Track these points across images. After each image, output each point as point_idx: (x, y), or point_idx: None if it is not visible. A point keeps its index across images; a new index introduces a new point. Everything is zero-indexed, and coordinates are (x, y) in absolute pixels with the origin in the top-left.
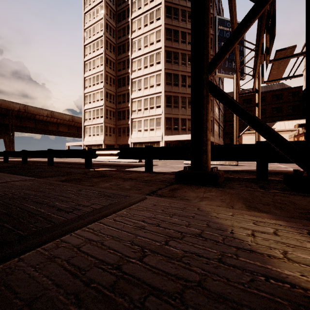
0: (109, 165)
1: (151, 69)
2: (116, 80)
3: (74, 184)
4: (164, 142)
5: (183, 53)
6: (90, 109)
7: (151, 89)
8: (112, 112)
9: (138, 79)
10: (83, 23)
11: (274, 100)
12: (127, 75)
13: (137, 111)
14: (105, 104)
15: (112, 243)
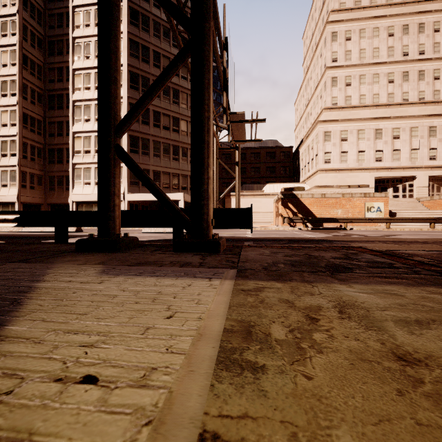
0: (13, 238)
1: None
2: (45, 97)
3: None
4: (128, 202)
5: None
6: None
7: None
8: (36, 148)
9: (85, 104)
10: None
11: (268, 158)
12: (67, 93)
13: (83, 153)
14: (22, 134)
15: None
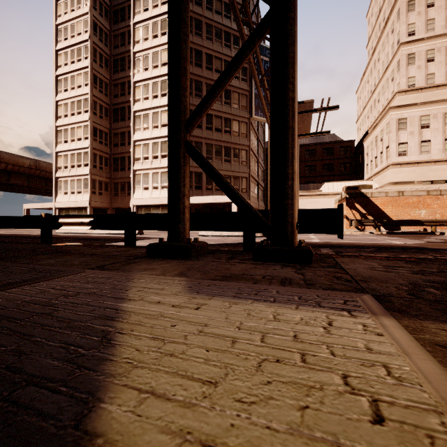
0: (87, 239)
1: (163, 101)
2: (110, 111)
3: (3, 262)
4: None
5: (209, 83)
6: (66, 151)
7: (164, 129)
8: (103, 158)
9: (144, 113)
10: (54, 16)
11: (325, 154)
12: (128, 105)
13: (142, 160)
14: (92, 146)
15: (2, 302)
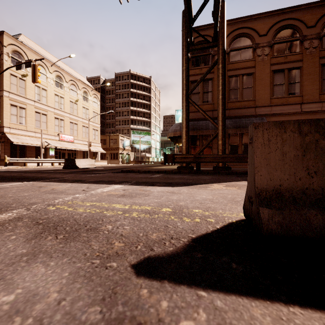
0: None
1: None
2: None
3: None
4: None
5: None
6: None
7: None
8: None
9: None
10: None
11: None
12: None
13: None
14: None
15: None
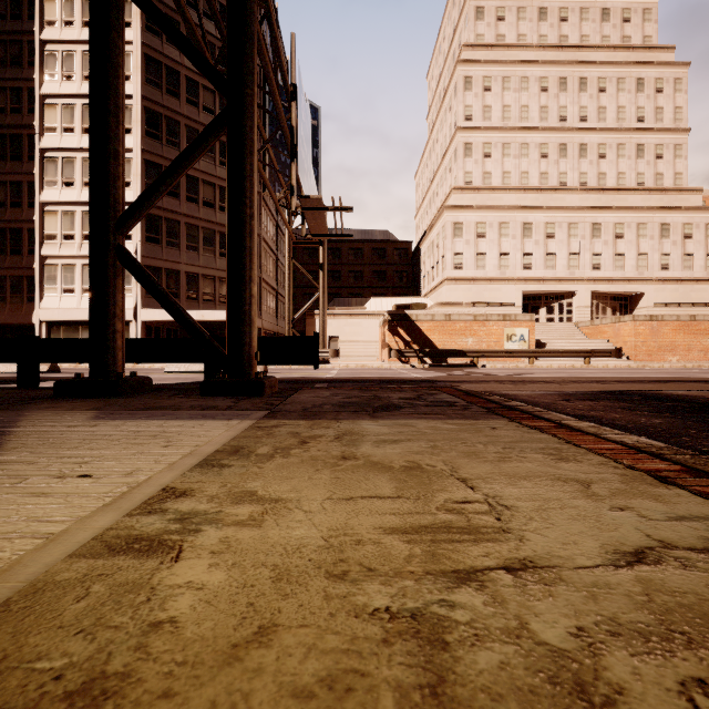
0: None
1: None
2: None
3: None
4: (142, 323)
5: (192, 127)
6: None
7: None
8: None
9: (65, 156)
10: None
11: (376, 257)
12: (29, 133)
13: (60, 239)
14: None
15: None
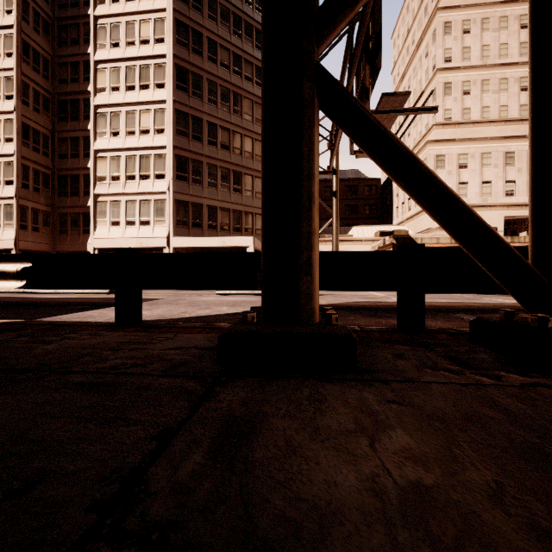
0: (12, 305)
1: (143, 95)
2: (53, 102)
3: None
4: (174, 249)
5: (212, 81)
6: None
7: (144, 137)
8: (41, 174)
9: (113, 110)
10: None
11: (349, 193)
12: (84, 98)
13: (109, 180)
14: (21, 154)
15: None
